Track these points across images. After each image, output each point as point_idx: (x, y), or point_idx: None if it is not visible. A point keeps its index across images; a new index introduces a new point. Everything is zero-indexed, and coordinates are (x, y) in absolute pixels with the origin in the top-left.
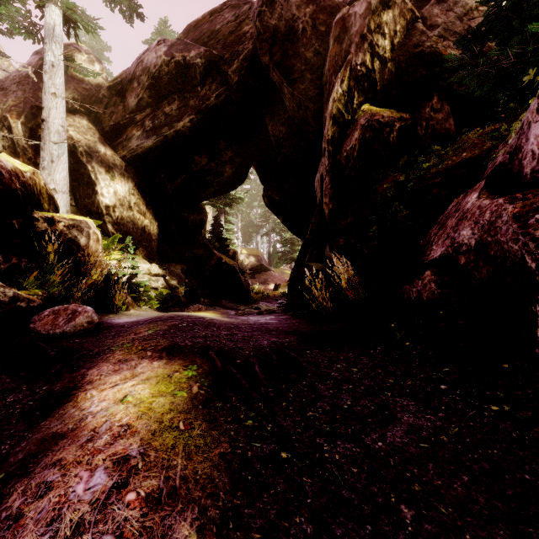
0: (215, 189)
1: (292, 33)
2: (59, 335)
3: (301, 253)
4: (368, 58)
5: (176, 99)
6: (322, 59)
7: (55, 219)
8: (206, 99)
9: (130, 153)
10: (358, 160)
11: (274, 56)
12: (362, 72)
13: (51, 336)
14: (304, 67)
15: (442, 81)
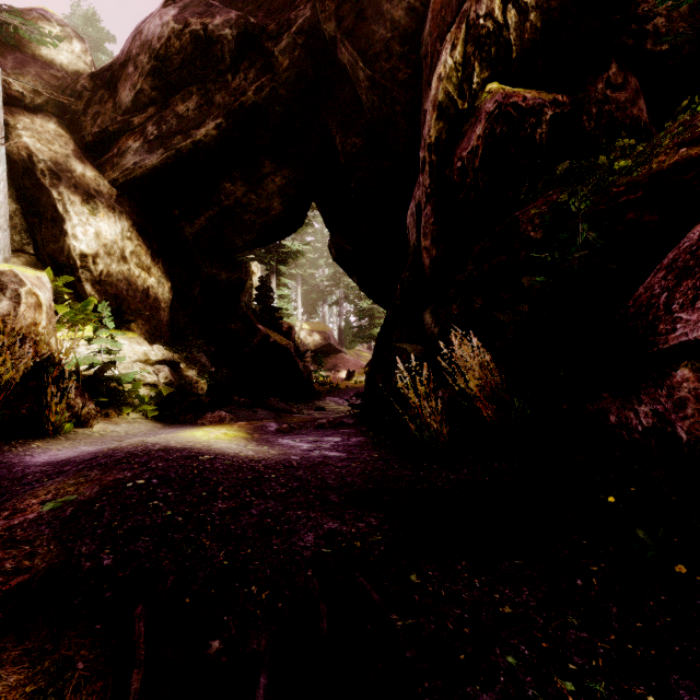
0: (257, 235)
1: None
2: None
3: (384, 329)
4: (497, 5)
5: (194, 93)
6: (418, 20)
7: None
8: (241, 94)
9: (123, 176)
10: (481, 173)
11: (343, 20)
12: (487, 28)
13: None
14: (390, 35)
15: (626, 36)
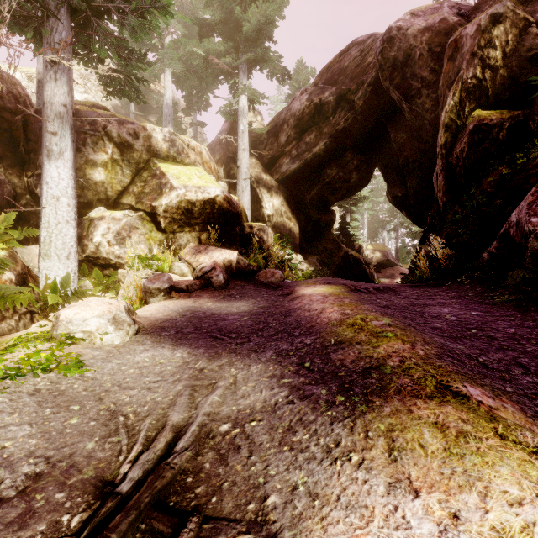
0: (342, 194)
1: (409, 59)
2: (269, 282)
3: (421, 242)
4: (478, 71)
5: (313, 130)
6: (437, 75)
7: (252, 226)
8: (337, 125)
9: (281, 176)
10: (467, 159)
11: (393, 80)
12: (473, 83)
13: (266, 282)
14: (420, 85)
15: None
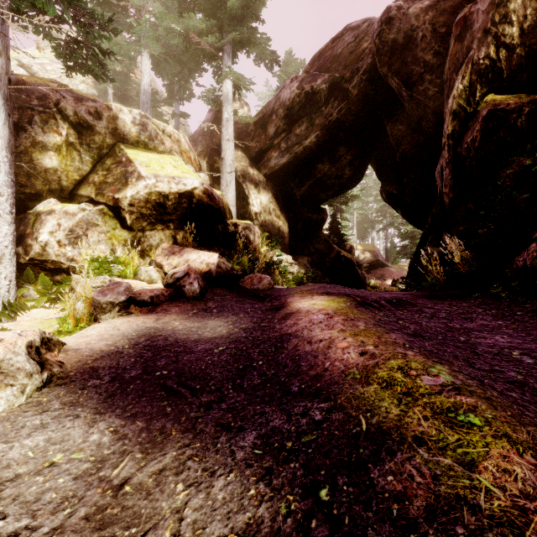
0: (335, 191)
1: (411, 41)
2: (256, 289)
3: (420, 243)
4: (492, 50)
5: (304, 122)
6: (442, 58)
7: (237, 224)
8: (329, 116)
9: (269, 171)
10: (480, 150)
11: (392, 65)
12: (485, 64)
13: (252, 289)
14: (423, 70)
15: None
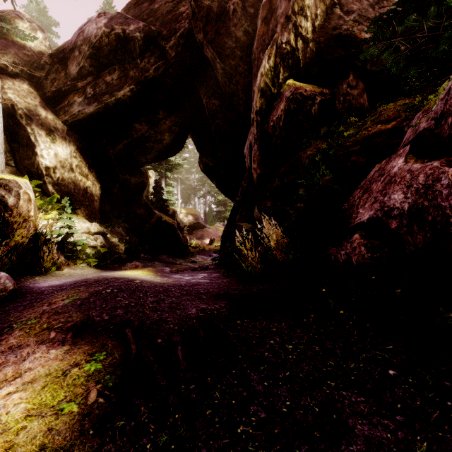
0: (155, 155)
1: (224, 13)
2: None
3: (232, 214)
4: (292, 37)
5: (116, 70)
6: (251, 38)
7: None
8: (145, 71)
9: (71, 118)
10: (283, 129)
11: (207, 33)
12: (287, 49)
13: None
14: (235, 45)
15: (357, 61)
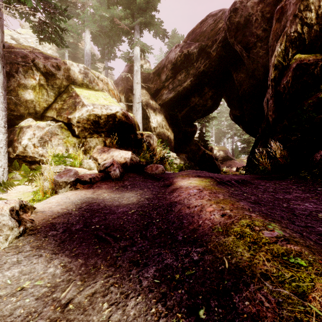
0: (202, 114)
1: (248, 23)
2: (154, 174)
3: (254, 145)
4: (299, 27)
5: (183, 72)
6: (267, 33)
7: (143, 134)
8: (198, 68)
9: (162, 102)
10: (291, 88)
11: (237, 37)
12: (294, 36)
13: (152, 174)
14: (256, 40)
15: None
